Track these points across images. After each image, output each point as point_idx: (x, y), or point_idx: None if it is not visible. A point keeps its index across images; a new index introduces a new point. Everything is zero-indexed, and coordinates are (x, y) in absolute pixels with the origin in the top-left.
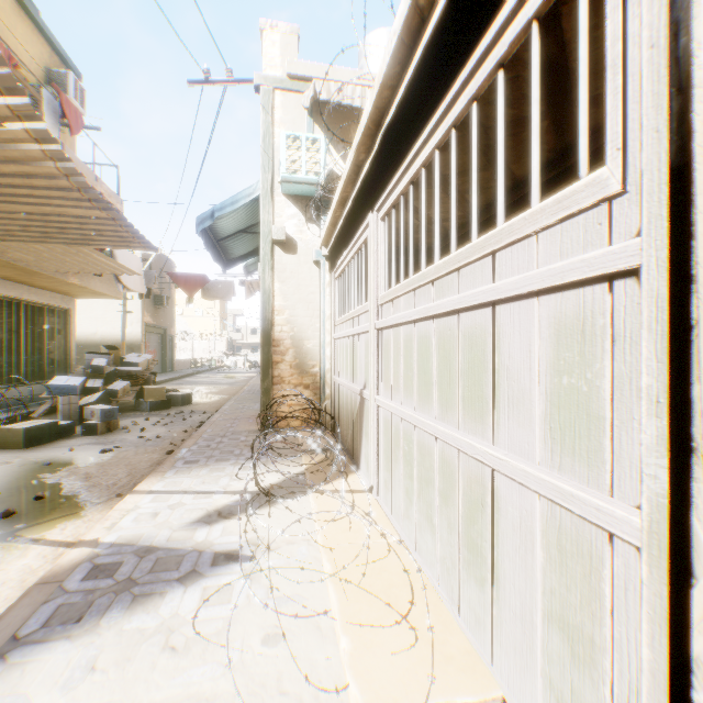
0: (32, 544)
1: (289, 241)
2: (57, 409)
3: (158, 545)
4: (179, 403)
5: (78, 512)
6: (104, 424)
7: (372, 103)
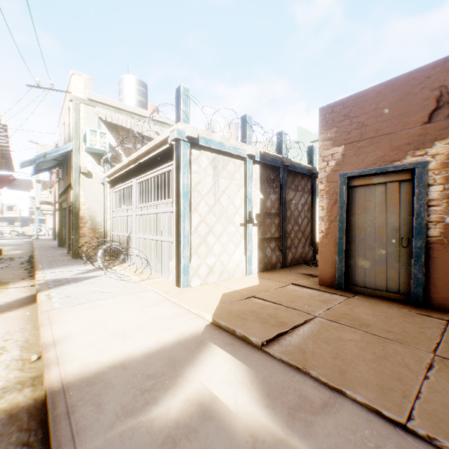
0: (7, 288)
1: (89, 172)
2: None
3: (69, 278)
4: None
5: (12, 283)
6: None
7: (136, 156)
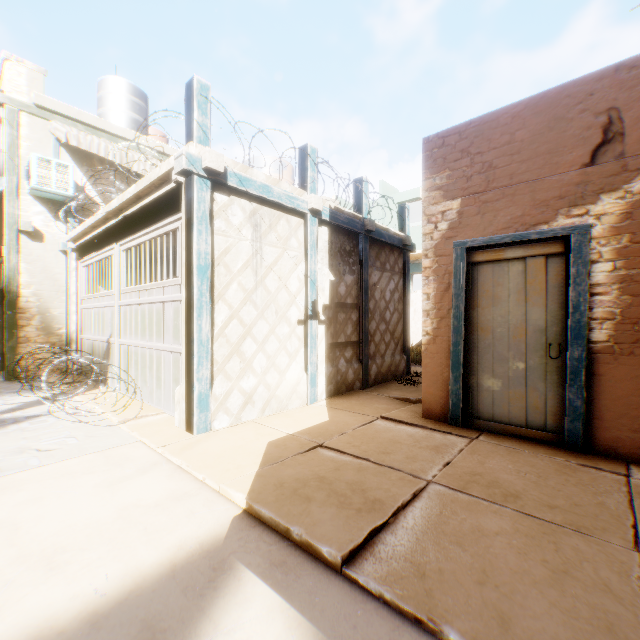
0: None
1: (37, 231)
2: None
3: None
4: None
5: None
6: None
7: (119, 204)
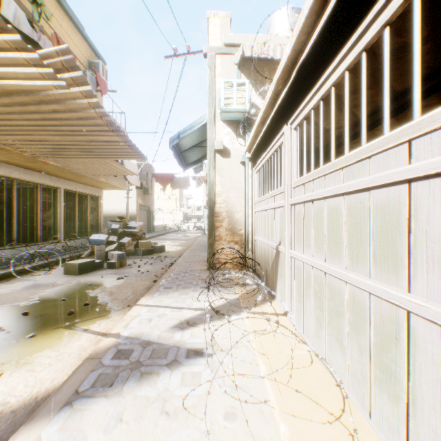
0: (83, 332)
1: (225, 149)
2: (93, 253)
3: (153, 340)
4: (158, 251)
5: (106, 314)
6: (118, 262)
7: (291, 47)
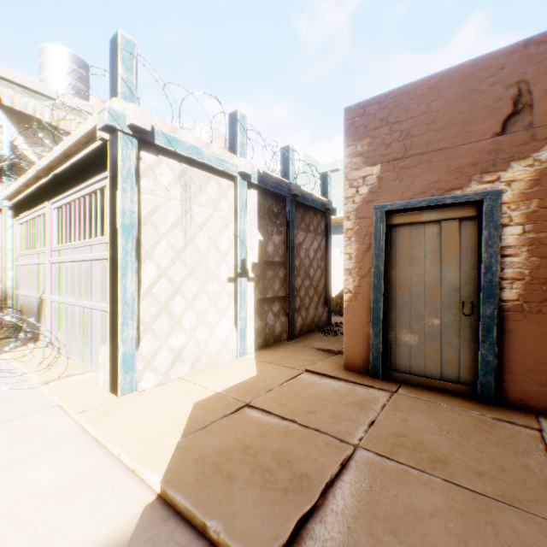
0: None
1: None
2: None
3: None
4: None
5: None
6: None
7: (48, 163)
